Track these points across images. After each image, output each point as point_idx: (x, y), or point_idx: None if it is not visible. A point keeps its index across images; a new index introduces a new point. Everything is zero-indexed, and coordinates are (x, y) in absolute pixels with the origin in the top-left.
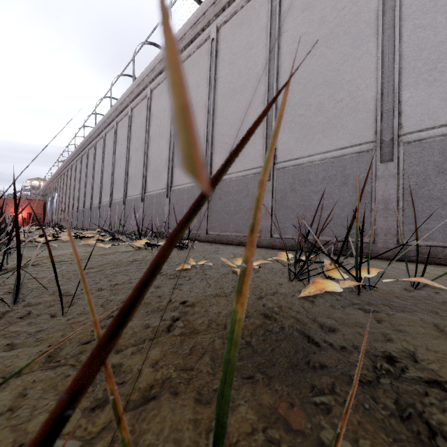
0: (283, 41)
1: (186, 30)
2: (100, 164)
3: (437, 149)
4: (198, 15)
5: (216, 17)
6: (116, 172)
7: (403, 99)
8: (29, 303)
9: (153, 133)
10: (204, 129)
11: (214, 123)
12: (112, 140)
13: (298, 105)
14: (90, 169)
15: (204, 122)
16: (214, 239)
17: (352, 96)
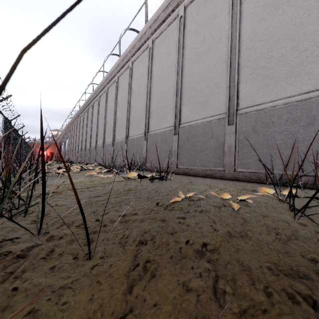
0: (245, 7)
1: (159, 13)
2: (96, 118)
3: None
4: None
5: None
6: (107, 123)
7: None
8: (52, 237)
9: (134, 93)
10: (174, 87)
11: (182, 81)
12: (104, 100)
13: (260, 59)
14: (89, 122)
15: (174, 81)
16: (183, 171)
17: (317, 45)
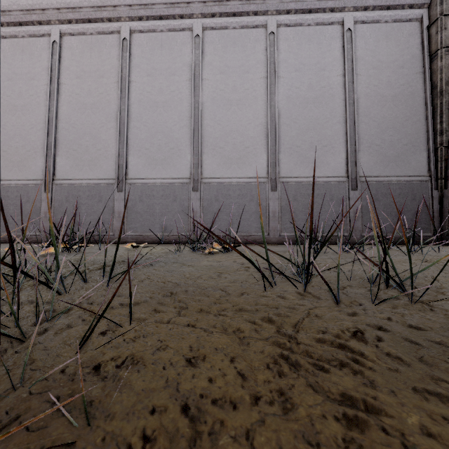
0: (62, 90)
1: None
2: None
3: (140, 190)
4: None
5: None
6: None
7: (129, 160)
8: None
9: None
10: None
11: None
12: None
13: (73, 142)
14: None
15: None
16: None
17: (106, 149)
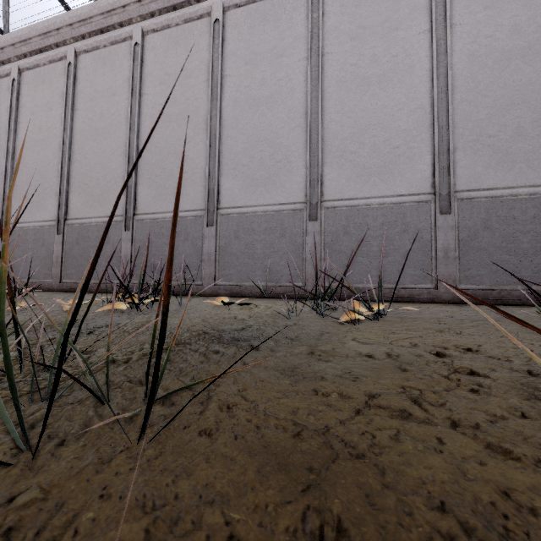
0: (144, 102)
1: (32, 34)
2: None
3: (235, 222)
4: (49, 26)
5: (75, 41)
6: None
7: (221, 183)
8: None
9: None
10: (58, 162)
11: (71, 158)
12: None
13: (156, 166)
14: None
15: (58, 153)
16: (70, 287)
17: (193, 171)
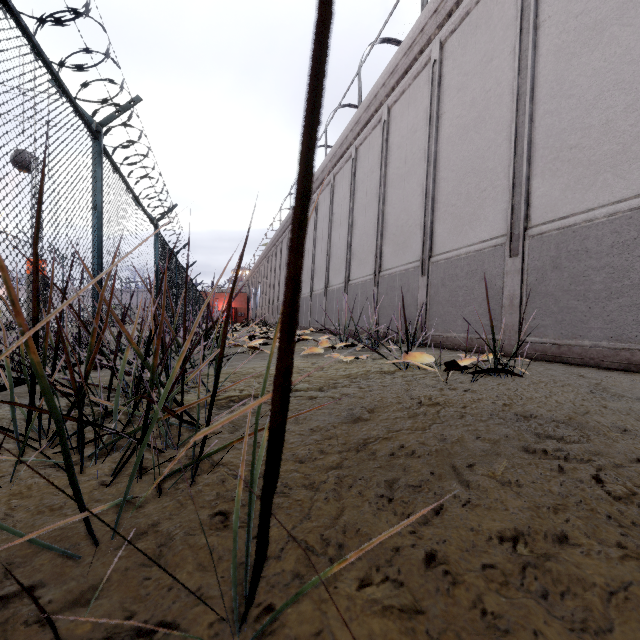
0: None
1: None
2: (311, 239)
3: None
4: None
5: None
6: (334, 246)
7: None
8: None
9: (392, 175)
10: (505, 136)
11: (532, 116)
12: (326, 202)
13: None
14: None
15: (505, 123)
16: (542, 352)
17: None
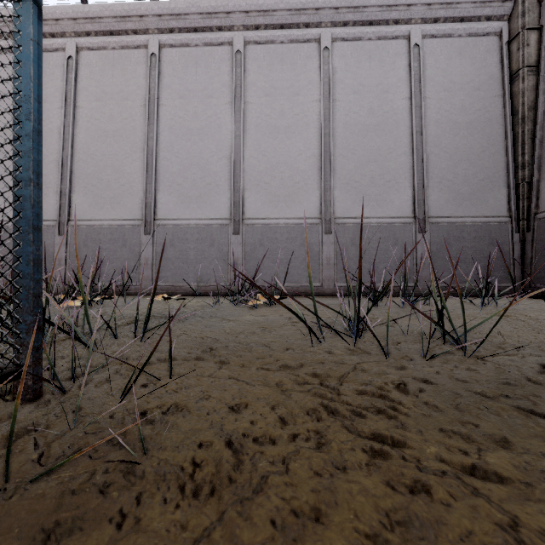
0: (79, 115)
1: None
2: None
3: (171, 232)
4: None
5: None
6: None
7: (158, 198)
8: None
9: None
10: None
11: None
12: None
13: (92, 176)
14: None
15: None
16: None
17: (131, 185)
